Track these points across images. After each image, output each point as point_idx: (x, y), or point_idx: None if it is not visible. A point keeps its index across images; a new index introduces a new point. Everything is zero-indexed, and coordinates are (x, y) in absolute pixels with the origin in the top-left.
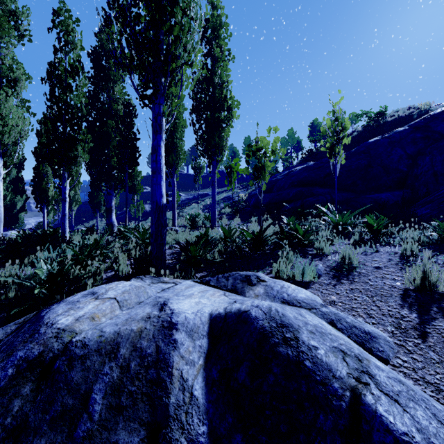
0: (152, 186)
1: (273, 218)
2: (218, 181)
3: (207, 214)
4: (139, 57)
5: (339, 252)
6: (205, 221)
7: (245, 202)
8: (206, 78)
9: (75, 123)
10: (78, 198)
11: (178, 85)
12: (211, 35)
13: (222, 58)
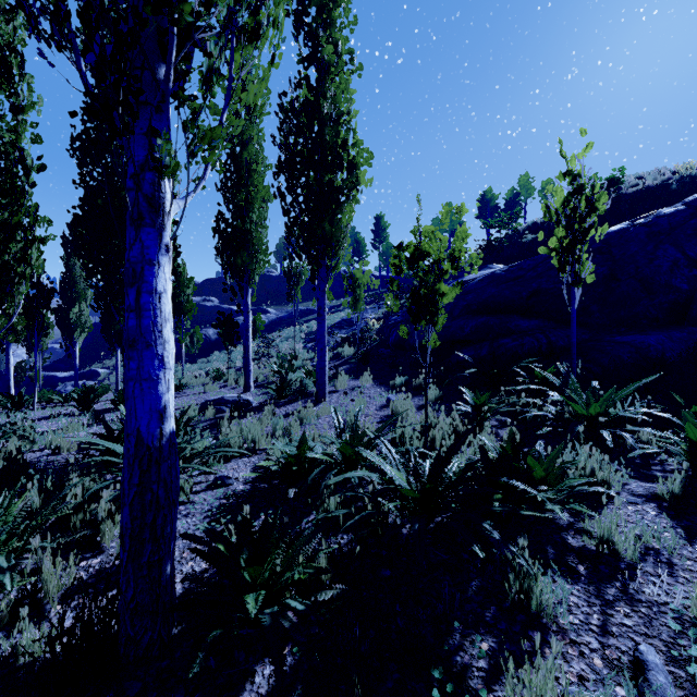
0: (128, 386)
1: (438, 382)
2: (332, 288)
3: (311, 353)
4: None
5: (656, 549)
6: (305, 380)
7: (378, 334)
8: (306, 104)
9: (6, 191)
10: (85, 321)
11: (255, 121)
12: (316, 20)
13: (338, 65)
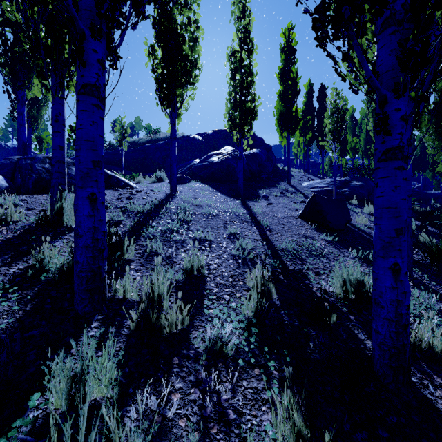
0: (20, 132)
1: None
2: None
3: None
4: (14, 64)
5: None
6: None
7: None
8: None
9: None
10: None
11: None
12: None
13: None
